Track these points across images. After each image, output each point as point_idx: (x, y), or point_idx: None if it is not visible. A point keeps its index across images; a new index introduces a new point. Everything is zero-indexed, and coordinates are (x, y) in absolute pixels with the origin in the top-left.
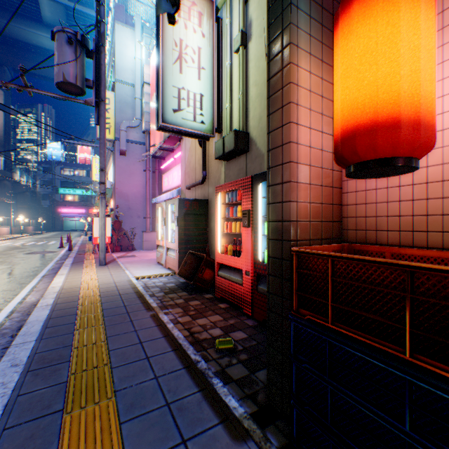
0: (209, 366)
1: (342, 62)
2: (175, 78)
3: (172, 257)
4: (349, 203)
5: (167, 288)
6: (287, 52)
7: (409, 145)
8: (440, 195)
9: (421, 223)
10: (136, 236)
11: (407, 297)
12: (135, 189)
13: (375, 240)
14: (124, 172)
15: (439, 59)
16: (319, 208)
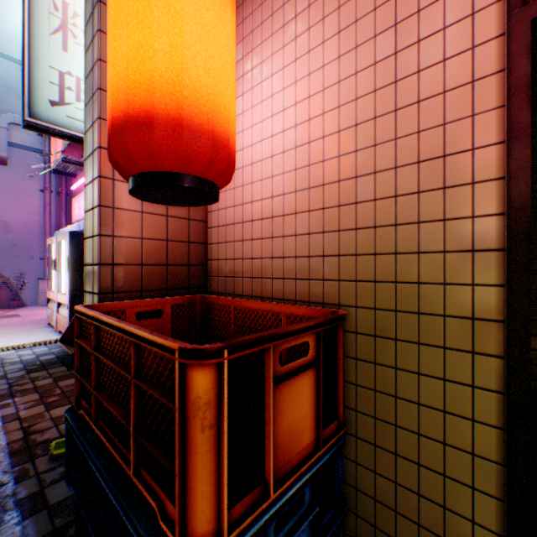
0: (20, 489)
1: (109, 24)
2: (55, 56)
3: (64, 316)
4: (214, 242)
5: (37, 363)
6: (97, 15)
7: (175, 155)
8: (283, 233)
9: (268, 268)
10: (27, 285)
11: (132, 382)
12: (26, 216)
13: (234, 290)
14: (5, 191)
15: (282, 64)
16: (164, 247)
